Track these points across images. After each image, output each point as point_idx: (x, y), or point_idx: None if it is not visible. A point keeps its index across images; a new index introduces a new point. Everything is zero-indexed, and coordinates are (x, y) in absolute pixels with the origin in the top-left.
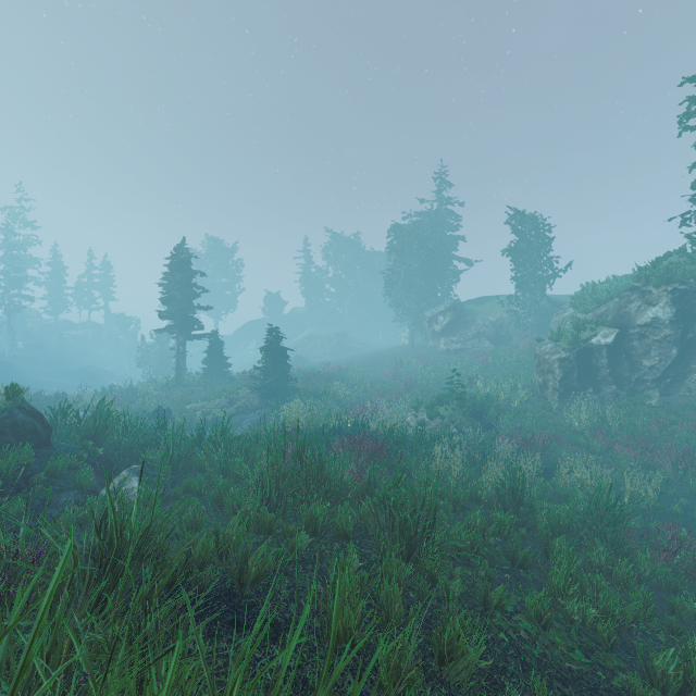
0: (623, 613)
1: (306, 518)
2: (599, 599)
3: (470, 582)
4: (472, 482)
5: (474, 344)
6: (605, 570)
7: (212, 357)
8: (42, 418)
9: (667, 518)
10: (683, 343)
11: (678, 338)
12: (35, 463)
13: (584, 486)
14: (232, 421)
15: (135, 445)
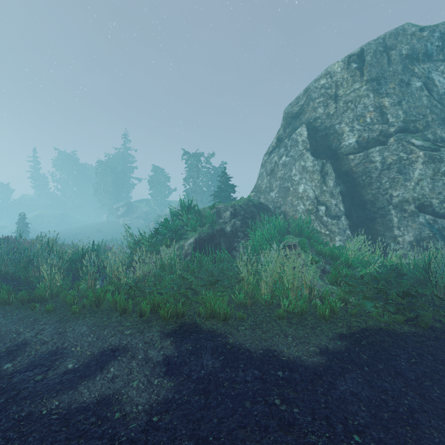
0: None
1: None
2: None
3: None
4: None
5: (136, 221)
6: None
7: None
8: None
9: None
10: None
11: None
12: None
13: None
14: None
15: None
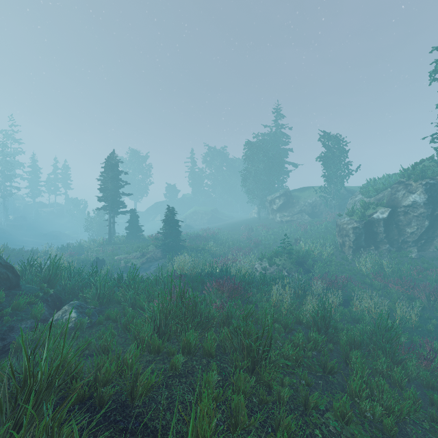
0: (400, 410)
1: (183, 342)
2: (383, 399)
3: (295, 387)
4: (297, 310)
5: (298, 217)
6: (386, 374)
7: (132, 225)
8: (13, 269)
9: (424, 333)
10: (432, 217)
11: (429, 214)
12: (5, 301)
13: (370, 312)
14: (143, 267)
15: (76, 286)
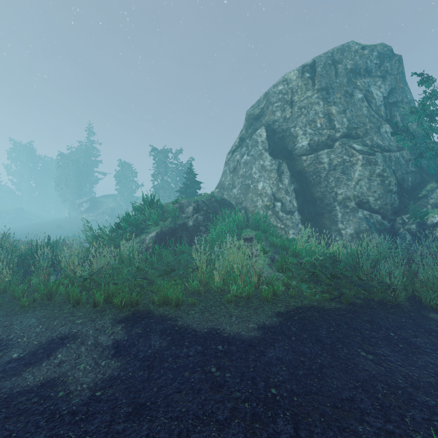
0: None
1: None
2: None
3: None
4: None
5: (101, 217)
6: None
7: None
8: None
9: None
10: None
11: None
12: None
13: None
14: None
15: None
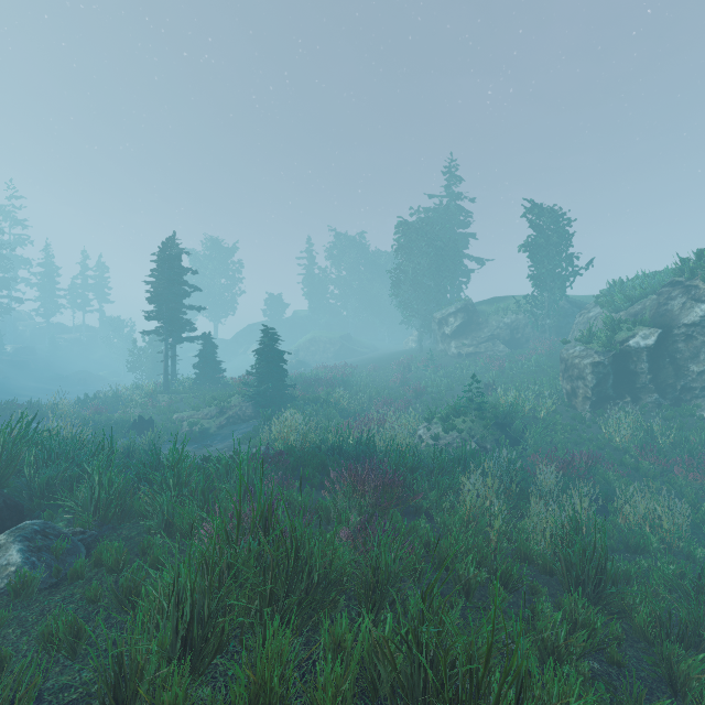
0: None
1: (249, 686)
2: None
3: None
4: (512, 526)
5: (488, 347)
6: None
7: (204, 361)
8: None
9: None
10: None
11: None
12: None
13: (656, 529)
14: (221, 433)
15: (58, 480)
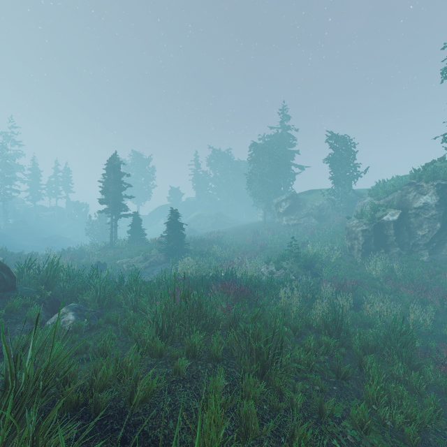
0: (422, 418)
1: (187, 345)
2: (403, 406)
3: (307, 393)
4: (306, 313)
5: (305, 220)
6: (403, 380)
7: (134, 229)
8: (9, 270)
9: (438, 338)
10: (444, 219)
11: (440, 216)
12: None
13: (382, 316)
14: (146, 271)
15: (75, 288)
